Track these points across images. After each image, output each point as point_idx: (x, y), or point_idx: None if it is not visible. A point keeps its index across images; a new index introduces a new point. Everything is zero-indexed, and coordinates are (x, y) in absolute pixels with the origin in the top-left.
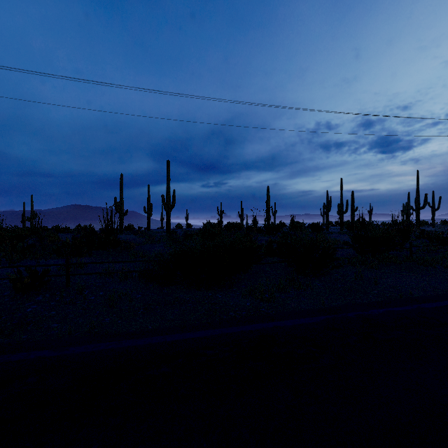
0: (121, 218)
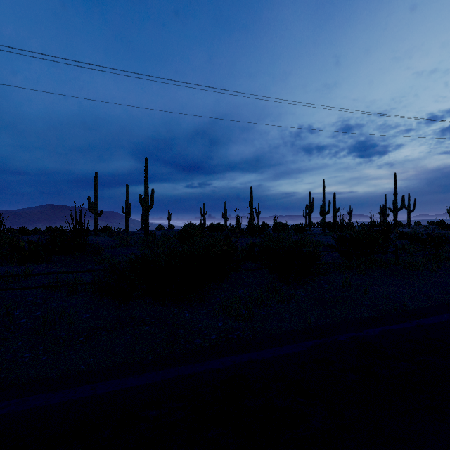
0: (95, 219)
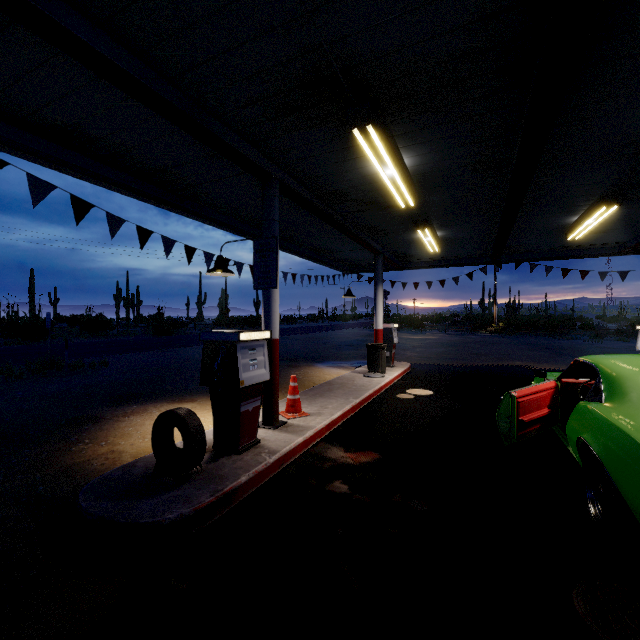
0: None
